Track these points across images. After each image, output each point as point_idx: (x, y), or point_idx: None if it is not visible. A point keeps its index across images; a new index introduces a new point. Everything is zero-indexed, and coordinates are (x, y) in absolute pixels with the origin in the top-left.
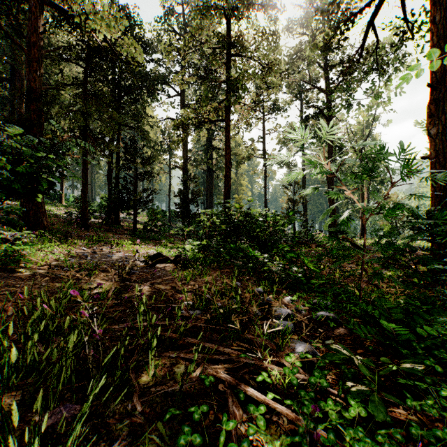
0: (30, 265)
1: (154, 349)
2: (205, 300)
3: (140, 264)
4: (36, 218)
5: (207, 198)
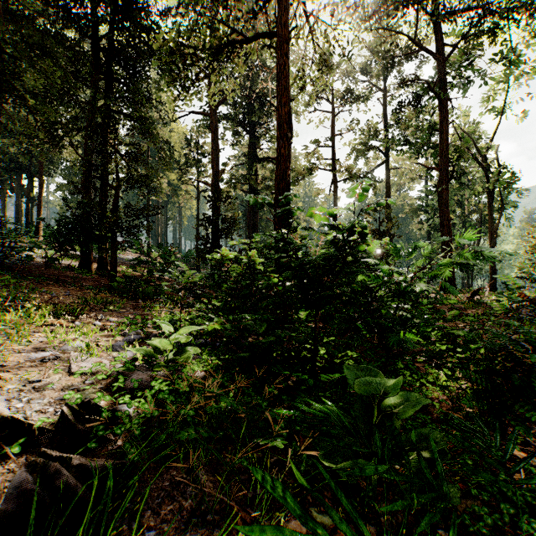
0: None
1: None
2: None
3: None
4: None
5: (249, 231)
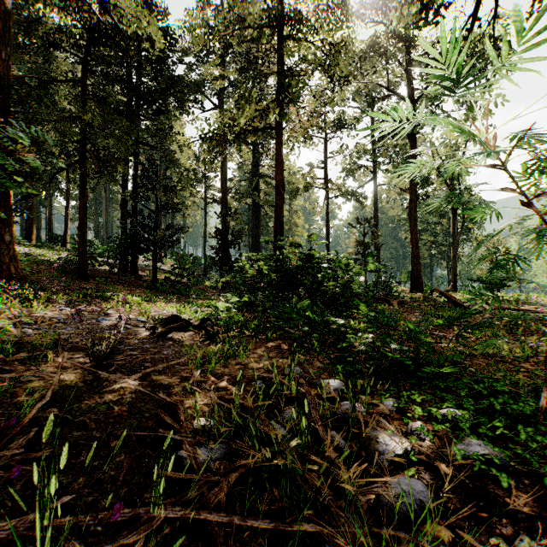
0: None
1: None
2: (235, 424)
3: (143, 333)
4: None
5: (252, 240)
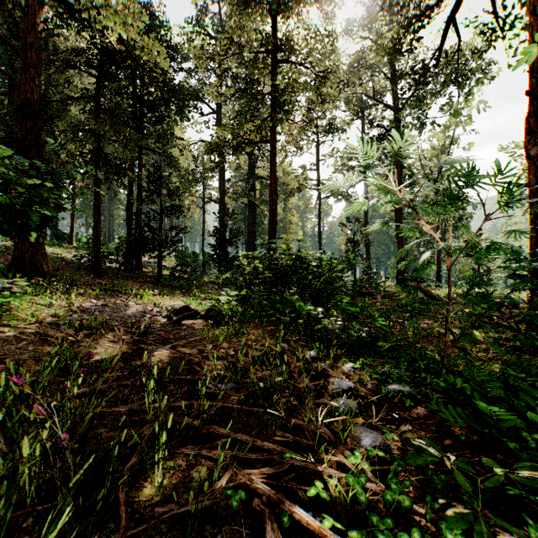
0: (16, 322)
1: (162, 447)
2: (241, 370)
3: (162, 320)
4: (34, 262)
5: (248, 238)
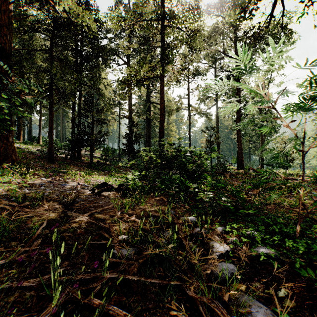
0: None
1: None
2: (140, 237)
3: (88, 192)
4: (6, 153)
5: (146, 139)
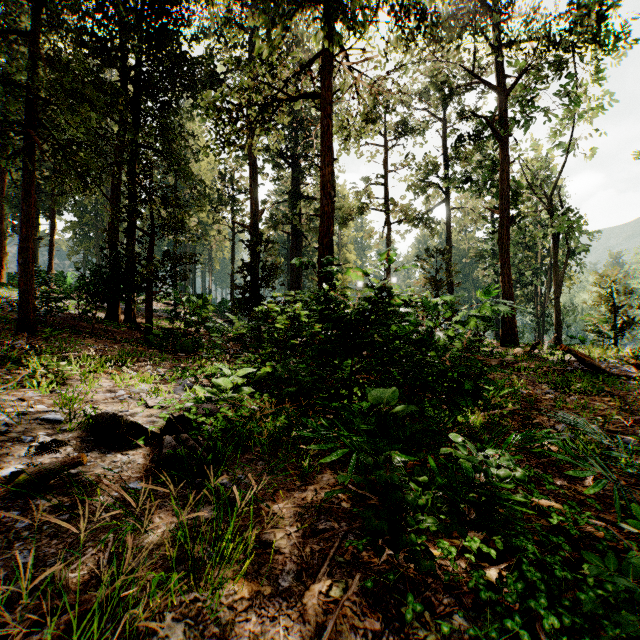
0: None
1: None
2: None
3: None
4: None
5: (291, 278)
